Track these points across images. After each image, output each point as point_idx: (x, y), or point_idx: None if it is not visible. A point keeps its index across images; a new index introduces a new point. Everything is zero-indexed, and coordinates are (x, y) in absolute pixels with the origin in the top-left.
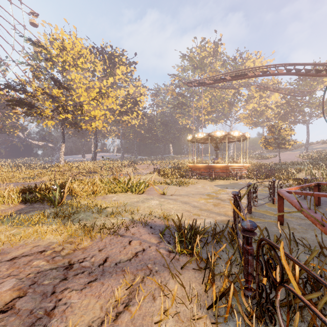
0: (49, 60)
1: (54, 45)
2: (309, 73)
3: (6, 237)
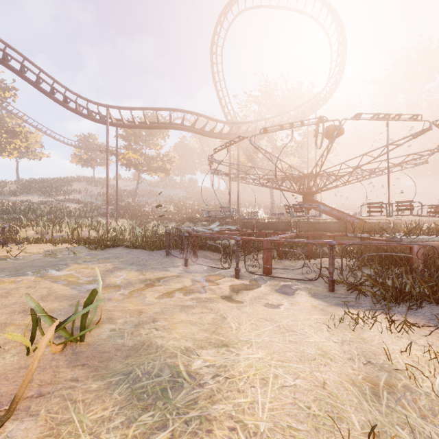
0: None
1: None
2: (40, 87)
3: None
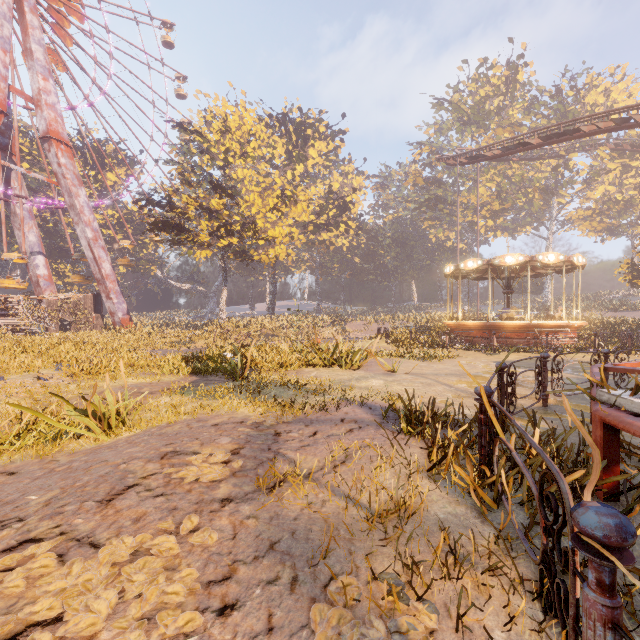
0: (205, 152)
1: (213, 127)
2: None
3: (195, 408)
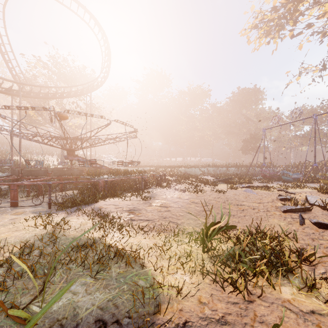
0: None
1: None
2: None
3: (149, 246)
